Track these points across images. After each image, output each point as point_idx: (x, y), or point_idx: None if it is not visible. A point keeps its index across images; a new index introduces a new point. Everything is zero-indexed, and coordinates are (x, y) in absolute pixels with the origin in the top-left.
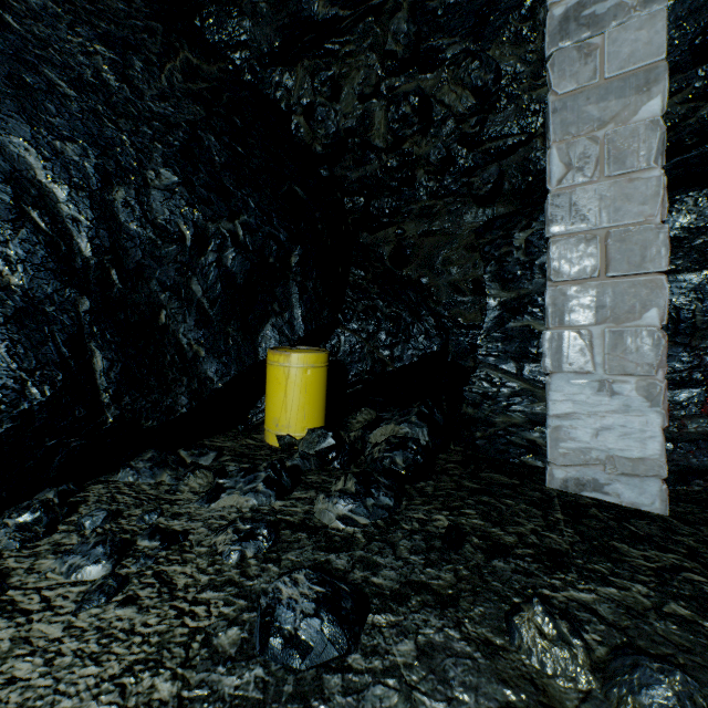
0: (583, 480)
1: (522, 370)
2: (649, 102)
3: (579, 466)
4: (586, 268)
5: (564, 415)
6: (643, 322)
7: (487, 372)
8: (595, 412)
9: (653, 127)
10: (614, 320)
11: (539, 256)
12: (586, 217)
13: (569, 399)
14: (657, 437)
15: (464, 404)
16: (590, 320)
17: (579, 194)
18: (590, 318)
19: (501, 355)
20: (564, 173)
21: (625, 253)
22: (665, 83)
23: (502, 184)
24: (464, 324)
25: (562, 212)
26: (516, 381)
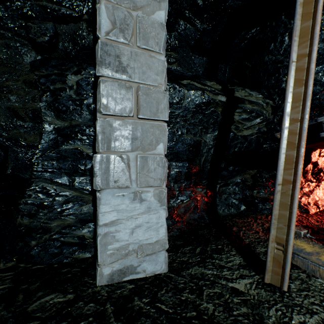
0: (124, 269)
1: (74, 181)
2: (160, 11)
3: (121, 259)
4: (126, 108)
5: (111, 222)
6: (157, 151)
7: (43, 185)
8: (132, 215)
9: (162, 28)
10: (142, 149)
11: (87, 97)
12: (126, 70)
13: (115, 210)
14: (164, 225)
15: (19, 216)
16: (128, 147)
17: (121, 50)
18: (128, 146)
19: (56, 171)
20: (111, 28)
21: (149, 104)
22: (167, 4)
23: (58, 42)
24: (24, 144)
25: (110, 59)
26: (69, 190)
